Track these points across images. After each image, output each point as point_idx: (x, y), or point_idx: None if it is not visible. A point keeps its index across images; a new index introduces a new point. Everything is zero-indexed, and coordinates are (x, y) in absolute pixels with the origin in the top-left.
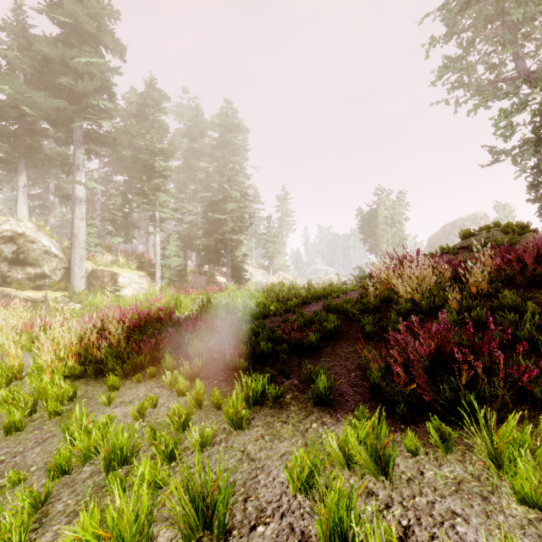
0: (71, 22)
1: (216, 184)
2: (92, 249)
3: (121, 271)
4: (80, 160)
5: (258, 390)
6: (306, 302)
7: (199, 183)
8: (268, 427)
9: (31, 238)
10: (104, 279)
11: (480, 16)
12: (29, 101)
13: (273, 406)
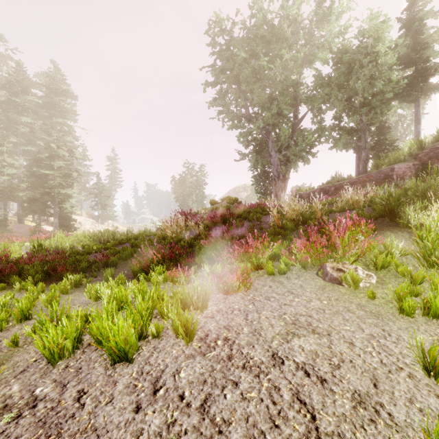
0: None
1: (42, 142)
2: None
3: None
4: None
5: (77, 280)
6: (121, 243)
7: (21, 136)
8: (82, 292)
9: None
10: None
11: (229, 79)
12: None
13: (85, 287)
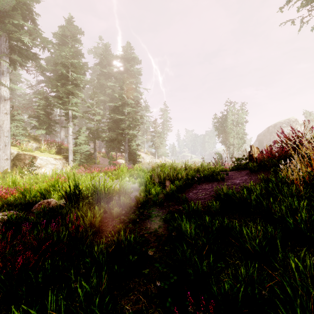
0: None
1: (117, 94)
2: (18, 138)
3: (40, 155)
4: (4, 67)
5: None
6: (188, 184)
7: (107, 96)
8: None
9: None
10: (25, 161)
11: None
12: None
13: None
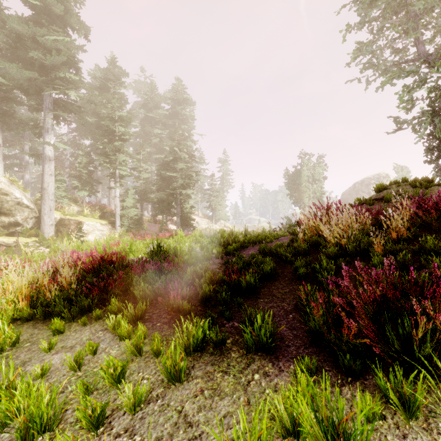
0: (41, 5)
1: (168, 147)
2: (60, 201)
3: (85, 220)
4: (49, 124)
5: (199, 337)
6: (243, 246)
7: (154, 146)
8: (208, 378)
9: (4, 191)
10: (71, 227)
11: (388, 7)
12: (3, 71)
13: (213, 353)
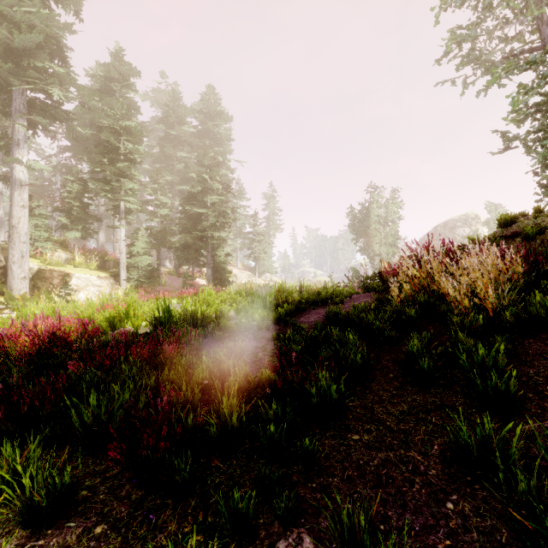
0: None
1: (195, 174)
2: (40, 244)
3: (76, 271)
4: (20, 134)
5: None
6: (300, 309)
7: (177, 174)
8: None
9: None
10: (53, 281)
11: None
12: None
13: None
